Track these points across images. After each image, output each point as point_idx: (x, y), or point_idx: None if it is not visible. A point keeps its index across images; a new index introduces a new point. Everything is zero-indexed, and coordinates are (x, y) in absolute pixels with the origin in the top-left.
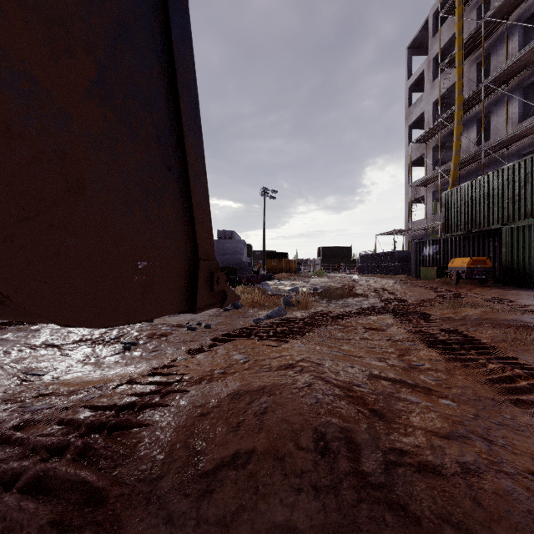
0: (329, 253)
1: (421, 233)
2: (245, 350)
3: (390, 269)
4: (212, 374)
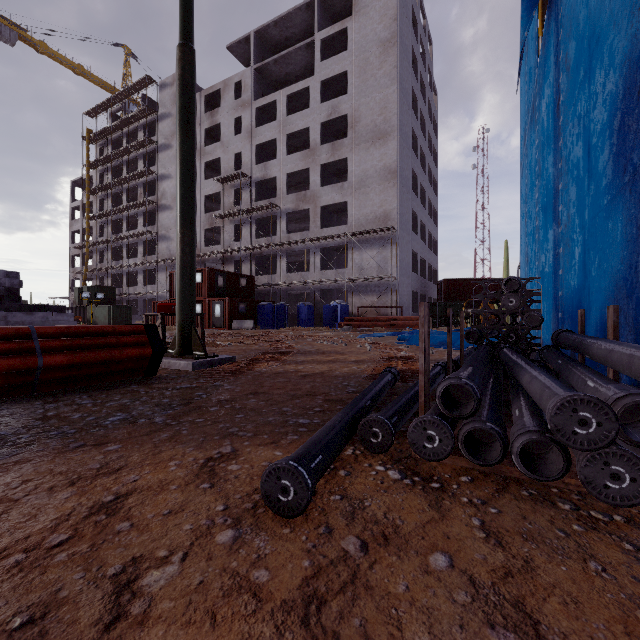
0: None
1: None
2: None
3: None
4: None
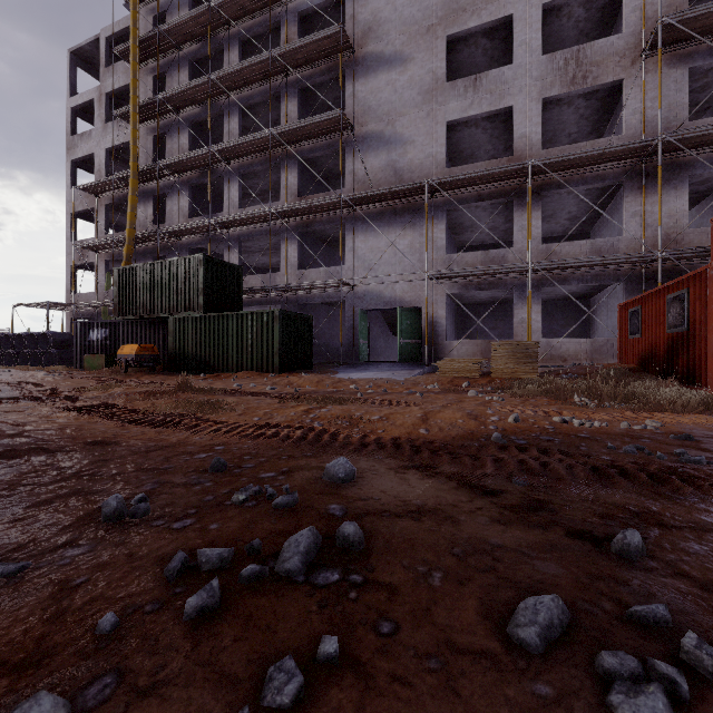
0: None
1: (91, 310)
2: None
3: (41, 357)
4: None
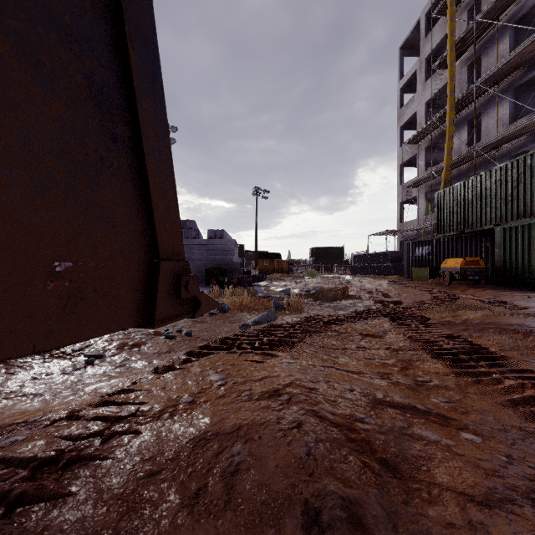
0: (322, 253)
1: (413, 233)
2: (224, 368)
3: (383, 269)
4: (177, 403)
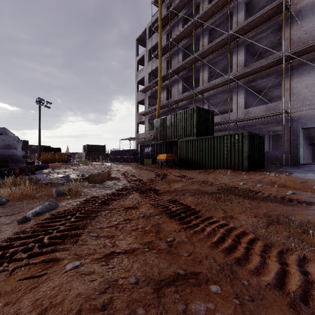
0: (92, 149)
1: (143, 140)
2: None
3: (128, 159)
4: None
